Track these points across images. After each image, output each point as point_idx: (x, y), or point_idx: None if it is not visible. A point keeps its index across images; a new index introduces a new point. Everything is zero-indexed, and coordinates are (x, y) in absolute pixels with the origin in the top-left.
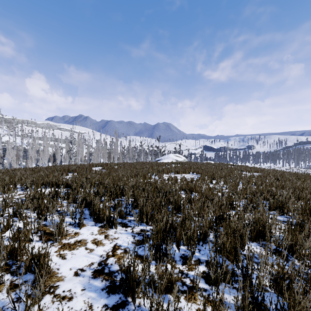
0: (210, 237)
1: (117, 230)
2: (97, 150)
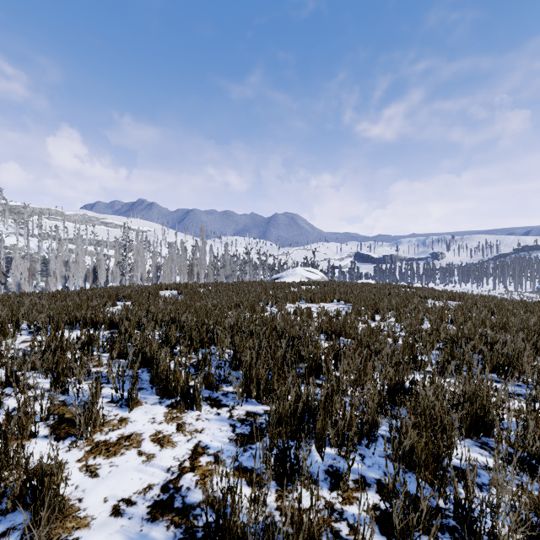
0: (381, 429)
1: (202, 412)
2: (170, 261)
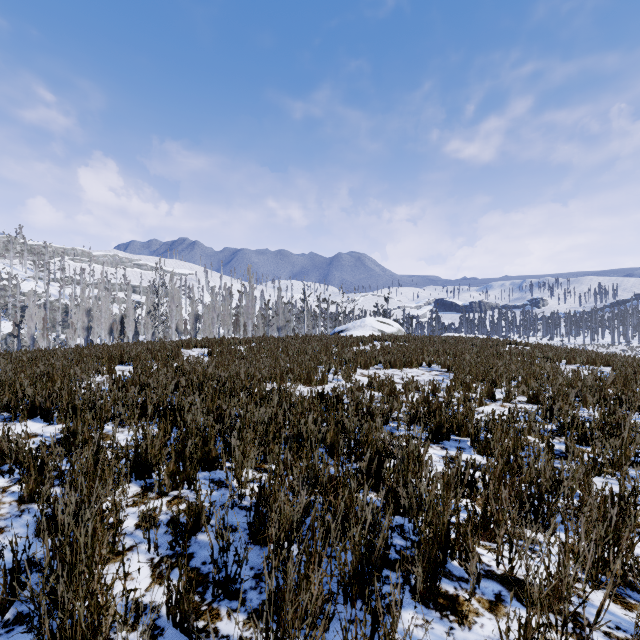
0: None
1: None
2: (211, 310)
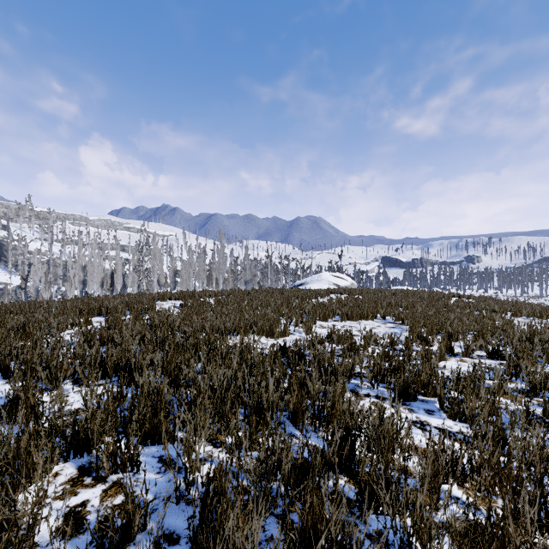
0: None
1: None
2: (187, 266)
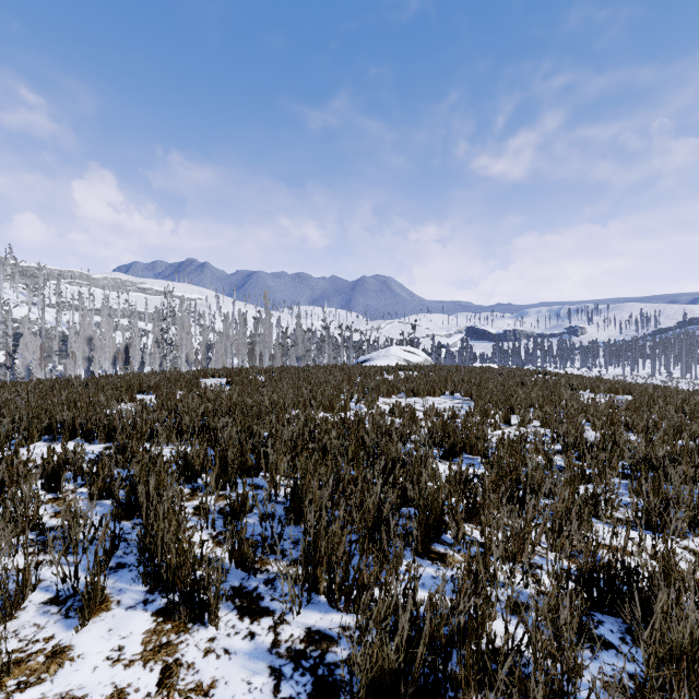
0: (584, 683)
1: (220, 632)
2: (224, 339)
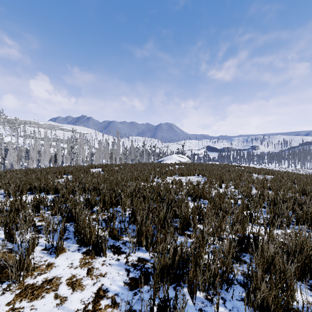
0: (235, 273)
1: (107, 258)
2: (99, 151)
